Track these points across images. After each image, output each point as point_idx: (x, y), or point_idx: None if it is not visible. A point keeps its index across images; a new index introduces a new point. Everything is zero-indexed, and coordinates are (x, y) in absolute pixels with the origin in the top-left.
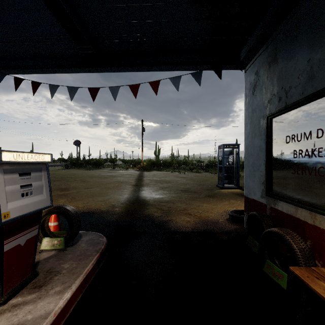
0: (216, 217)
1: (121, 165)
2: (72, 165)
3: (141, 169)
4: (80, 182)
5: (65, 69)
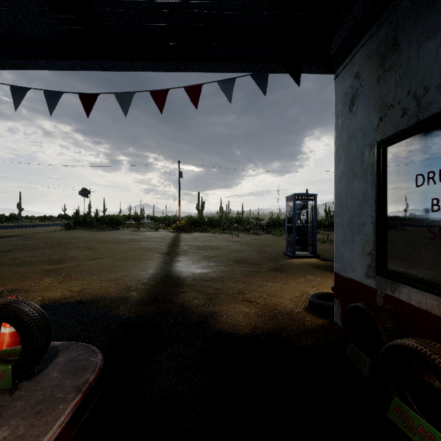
0: (288, 304)
1: (149, 224)
2: (77, 225)
3: (178, 230)
4: (84, 249)
5: (40, 62)
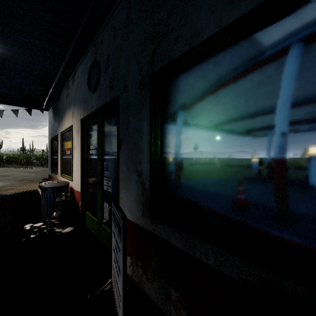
0: (35, 189)
1: None
2: None
3: None
4: None
5: None
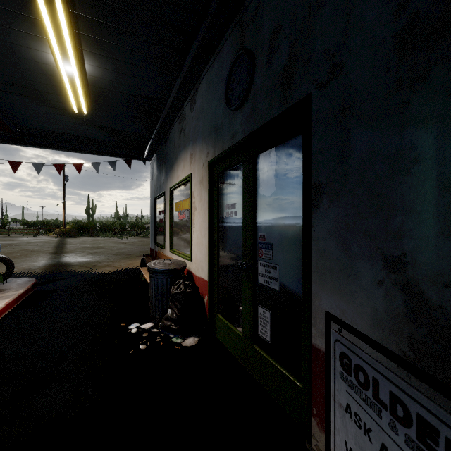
0: (134, 266)
1: (22, 229)
2: None
3: (62, 235)
4: None
5: None
